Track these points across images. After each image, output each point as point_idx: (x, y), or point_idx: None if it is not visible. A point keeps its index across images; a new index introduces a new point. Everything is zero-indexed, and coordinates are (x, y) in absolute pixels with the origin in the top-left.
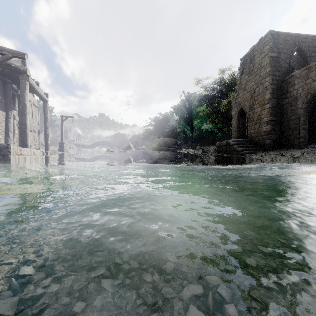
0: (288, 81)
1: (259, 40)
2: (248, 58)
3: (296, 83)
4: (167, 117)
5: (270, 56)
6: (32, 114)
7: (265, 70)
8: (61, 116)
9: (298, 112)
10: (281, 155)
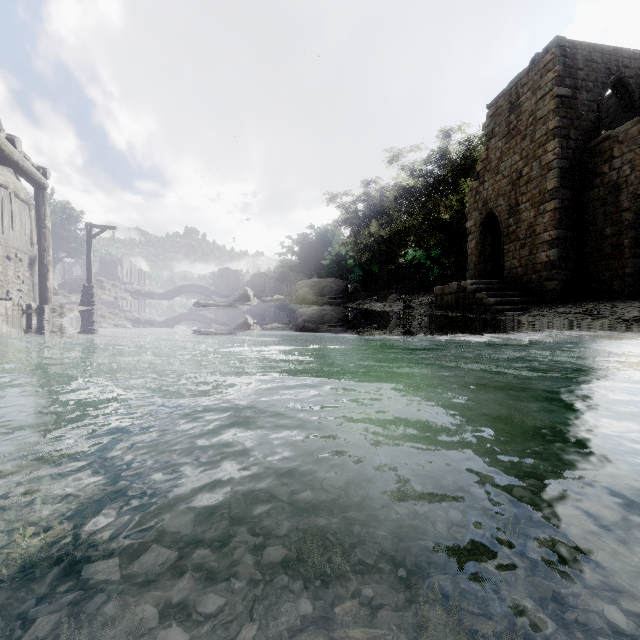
0: (596, 151)
1: (532, 61)
2: (505, 102)
3: (616, 153)
4: (326, 236)
5: (558, 94)
6: (12, 218)
7: (545, 126)
8: (87, 227)
9: (622, 219)
10: (591, 316)
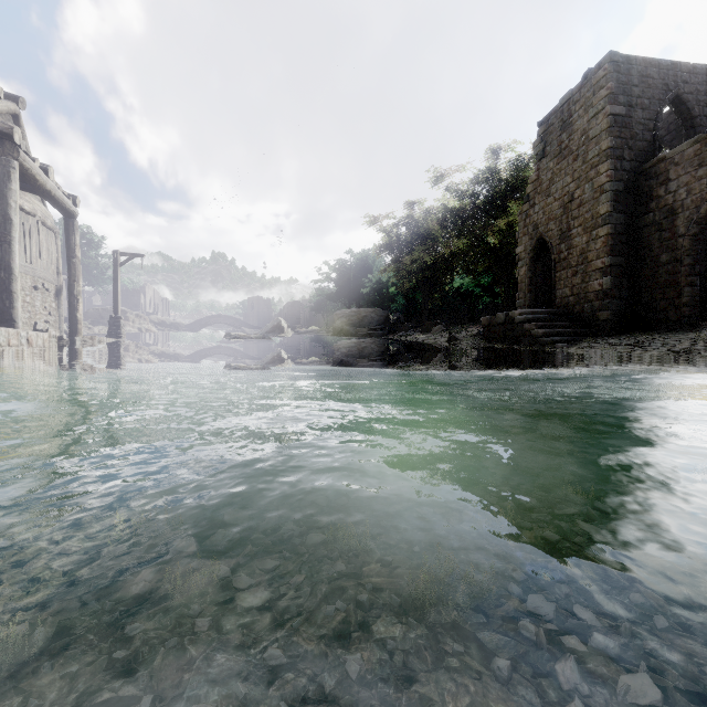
0: (652, 173)
1: (584, 77)
2: (557, 120)
3: (671, 176)
4: (366, 261)
5: (611, 112)
6: (39, 247)
7: (598, 146)
8: (114, 255)
9: (677, 246)
10: (641, 347)
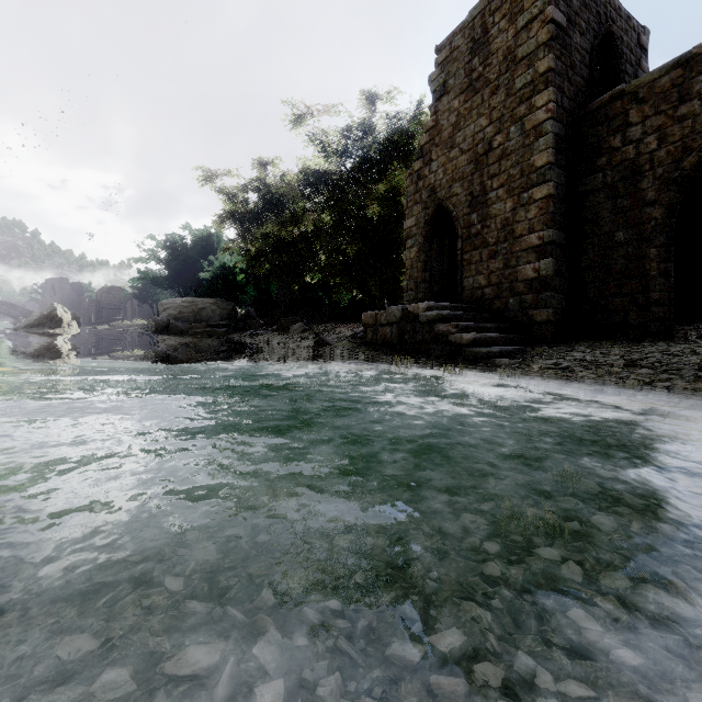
0: (601, 116)
1: None
2: (465, 40)
3: (633, 118)
4: (208, 241)
5: (554, 17)
6: None
7: (532, 69)
8: None
9: (644, 218)
10: (670, 372)
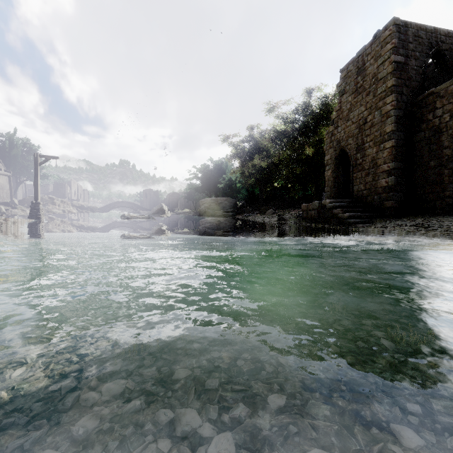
0: (423, 103)
1: (375, 36)
2: (354, 67)
3: (438, 105)
4: (221, 166)
5: (394, 60)
6: None
7: (385, 85)
8: (35, 156)
9: (442, 155)
10: (424, 228)
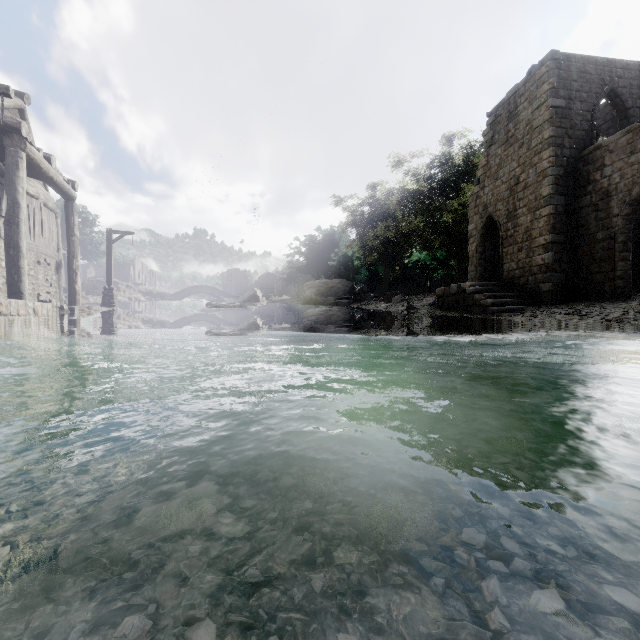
0: (589, 159)
1: (529, 73)
2: (504, 111)
3: (606, 162)
4: (333, 237)
5: (552, 105)
6: (42, 226)
7: (541, 135)
8: (108, 232)
9: (612, 225)
10: (578, 316)
